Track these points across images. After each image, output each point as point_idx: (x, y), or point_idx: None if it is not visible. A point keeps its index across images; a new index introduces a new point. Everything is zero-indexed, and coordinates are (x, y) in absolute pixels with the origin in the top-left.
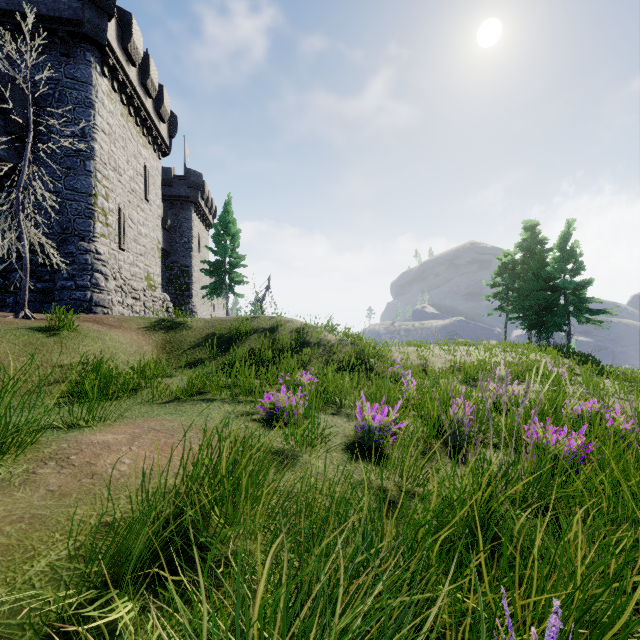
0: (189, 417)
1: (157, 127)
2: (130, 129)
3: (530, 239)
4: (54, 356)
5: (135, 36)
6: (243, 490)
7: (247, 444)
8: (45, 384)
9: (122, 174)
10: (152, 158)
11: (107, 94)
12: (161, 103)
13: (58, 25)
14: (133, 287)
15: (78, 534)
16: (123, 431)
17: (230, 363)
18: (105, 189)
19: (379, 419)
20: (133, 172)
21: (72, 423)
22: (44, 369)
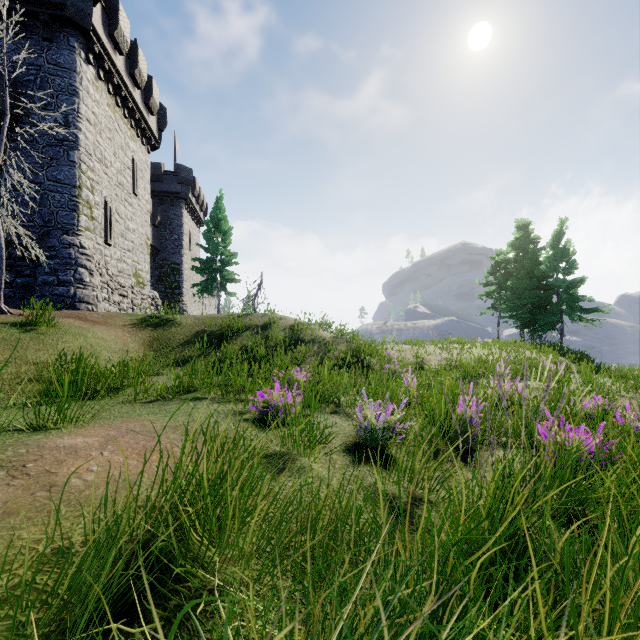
0: (174, 417)
1: (146, 119)
2: (117, 120)
3: (523, 238)
4: (29, 353)
5: (122, 23)
6: (232, 505)
7: (237, 447)
8: (17, 383)
9: (108, 166)
10: (140, 151)
11: (92, 82)
12: (150, 95)
13: (40, 8)
14: (120, 284)
15: (19, 566)
16: (96, 433)
17: (221, 361)
18: (90, 181)
19: (383, 418)
20: (120, 165)
21: (38, 425)
22: (17, 366)
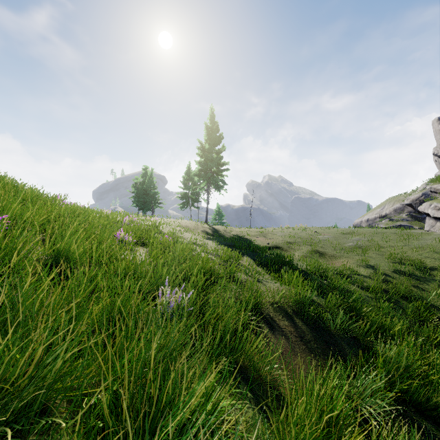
0: None
1: None
2: None
3: (144, 173)
4: None
5: None
6: None
7: None
8: None
9: None
10: None
11: None
12: None
13: None
14: None
15: None
16: None
17: None
18: None
19: None
20: None
21: None
22: None
